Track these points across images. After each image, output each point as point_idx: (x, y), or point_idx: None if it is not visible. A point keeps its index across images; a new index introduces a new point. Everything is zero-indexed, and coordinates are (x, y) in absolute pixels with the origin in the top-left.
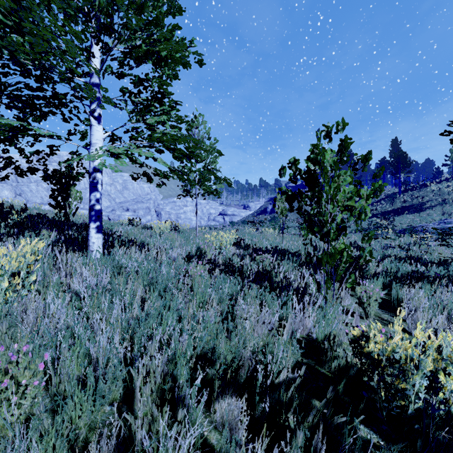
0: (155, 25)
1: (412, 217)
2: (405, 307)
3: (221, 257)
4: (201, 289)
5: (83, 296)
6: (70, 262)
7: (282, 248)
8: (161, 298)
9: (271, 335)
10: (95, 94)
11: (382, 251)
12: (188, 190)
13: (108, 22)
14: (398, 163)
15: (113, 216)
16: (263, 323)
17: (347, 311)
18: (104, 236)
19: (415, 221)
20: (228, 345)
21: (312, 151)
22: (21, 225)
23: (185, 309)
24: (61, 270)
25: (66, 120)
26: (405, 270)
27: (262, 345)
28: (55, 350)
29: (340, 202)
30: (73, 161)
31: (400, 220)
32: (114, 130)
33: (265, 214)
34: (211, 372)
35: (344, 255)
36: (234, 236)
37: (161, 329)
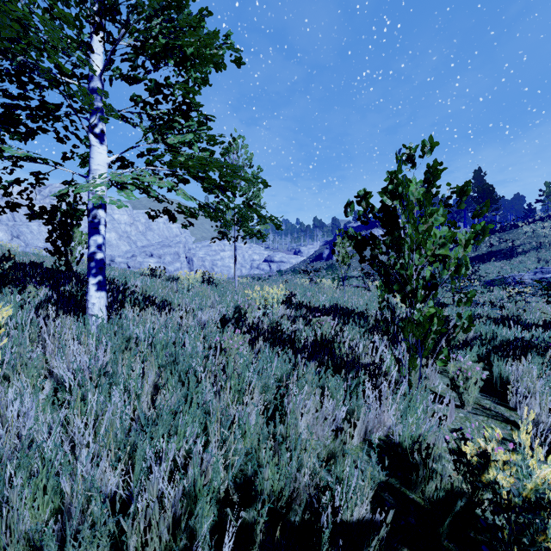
0: (176, 8)
1: (500, 265)
2: (514, 391)
3: (267, 319)
4: (238, 368)
5: (70, 384)
6: (60, 331)
7: (344, 306)
8: (182, 383)
9: (337, 443)
10: (91, 101)
11: (470, 310)
12: (225, 232)
13: (110, 1)
14: (482, 199)
15: (133, 263)
16: (325, 420)
17: (436, 395)
18: (113, 292)
19: (505, 269)
20: (275, 460)
21: (390, 180)
22: (3, 278)
23: (215, 403)
24: (46, 342)
25: (62, 140)
26: (504, 337)
27: (323, 453)
28: (5, 486)
29: (429, 251)
30: (69, 194)
31: (487, 269)
32: (123, 153)
33: (320, 260)
34: (250, 517)
35: (434, 322)
36: (283, 292)
37: (176, 442)
